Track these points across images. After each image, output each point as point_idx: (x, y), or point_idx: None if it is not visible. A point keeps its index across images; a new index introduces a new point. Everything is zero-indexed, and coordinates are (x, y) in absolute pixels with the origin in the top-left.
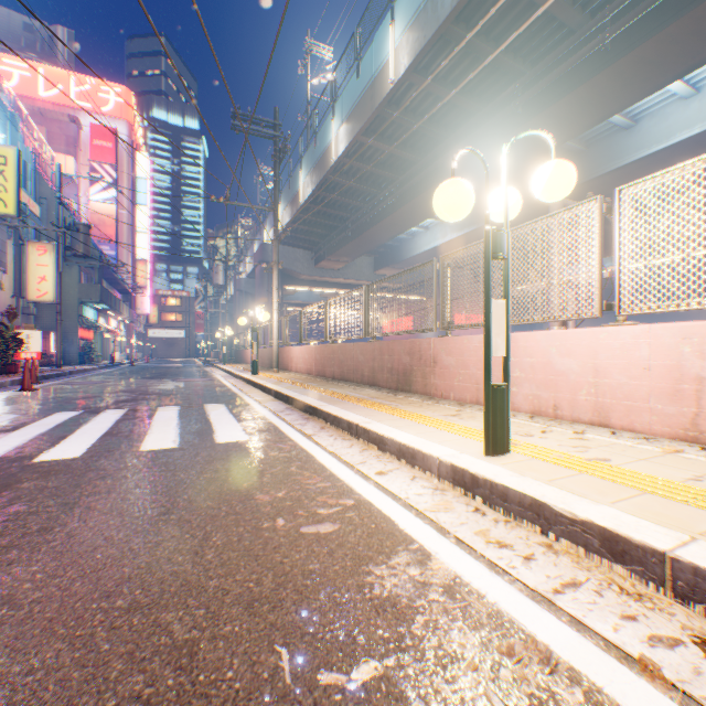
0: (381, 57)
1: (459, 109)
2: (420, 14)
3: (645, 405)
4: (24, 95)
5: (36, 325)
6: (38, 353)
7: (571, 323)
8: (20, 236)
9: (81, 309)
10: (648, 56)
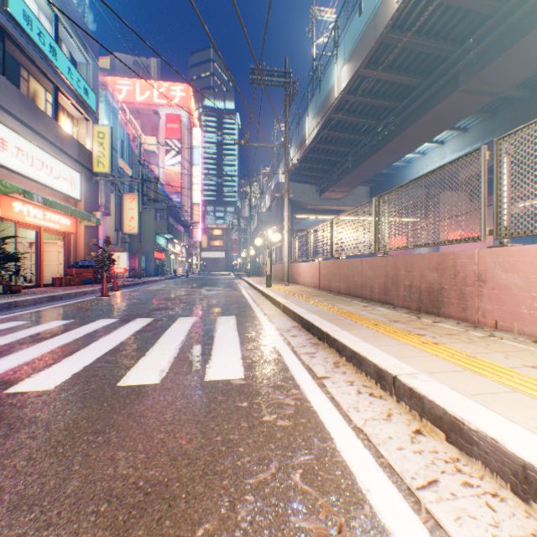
0: None
1: (471, 16)
2: None
3: None
4: (129, 102)
5: (130, 250)
6: (124, 268)
7: None
8: (119, 190)
9: (155, 238)
10: None
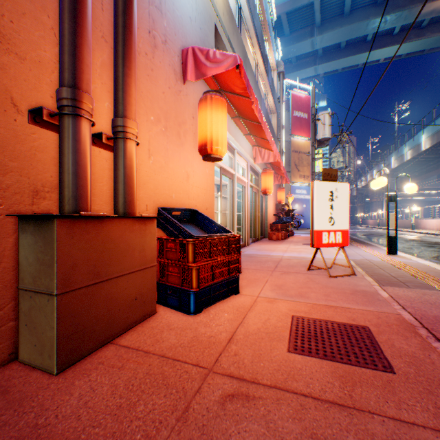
0: (419, 140)
1: None
2: (429, 138)
3: (434, 227)
4: None
5: None
6: None
7: None
8: None
9: None
10: None
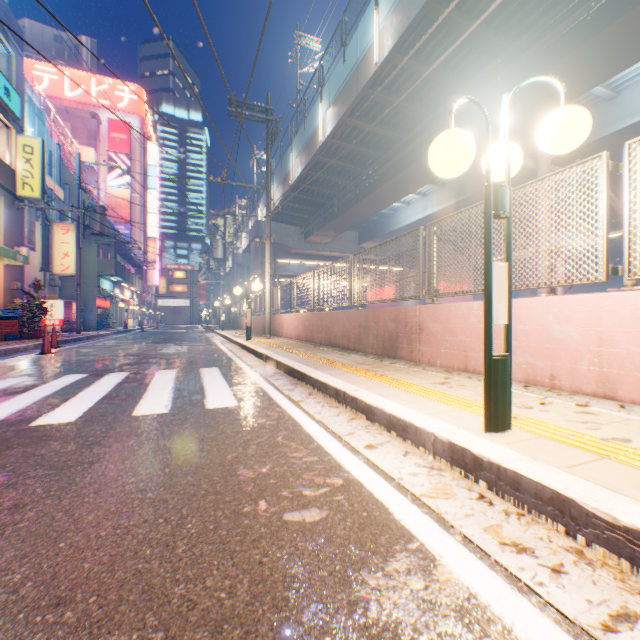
0: (365, 42)
1: (440, 88)
2: None
3: None
4: (53, 96)
5: (61, 296)
6: (60, 320)
7: (560, 290)
8: (47, 218)
9: (98, 281)
10: (635, 23)
